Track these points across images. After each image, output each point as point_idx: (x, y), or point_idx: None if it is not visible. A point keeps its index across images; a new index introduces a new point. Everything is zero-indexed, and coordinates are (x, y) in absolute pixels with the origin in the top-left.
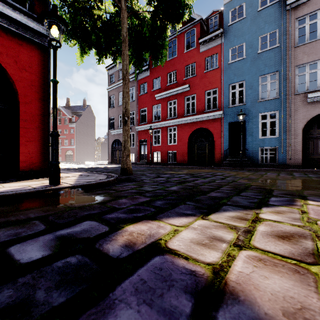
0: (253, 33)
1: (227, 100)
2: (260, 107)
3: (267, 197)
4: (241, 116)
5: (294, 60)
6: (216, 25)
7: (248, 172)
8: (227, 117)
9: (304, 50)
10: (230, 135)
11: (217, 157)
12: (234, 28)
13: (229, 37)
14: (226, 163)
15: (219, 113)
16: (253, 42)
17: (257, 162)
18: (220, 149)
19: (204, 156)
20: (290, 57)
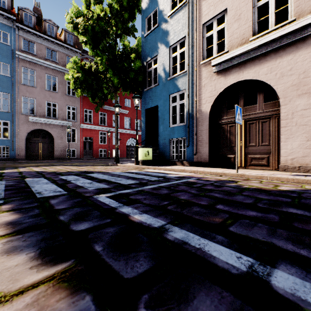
0: None
1: None
2: None
3: (17, 168)
4: None
5: (21, 92)
6: None
7: None
8: None
9: (27, 89)
10: None
11: None
12: None
13: None
14: None
15: None
16: None
17: None
18: None
19: None
20: (18, 89)
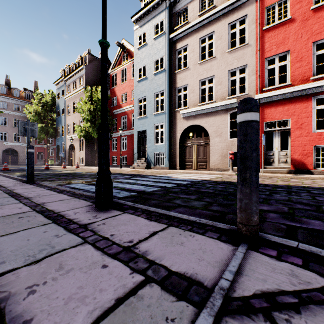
0: None
1: None
2: None
3: None
4: None
5: None
6: None
7: None
8: None
9: (3, 127)
10: None
11: None
12: None
13: None
14: None
15: None
16: None
17: None
18: None
19: None
20: None
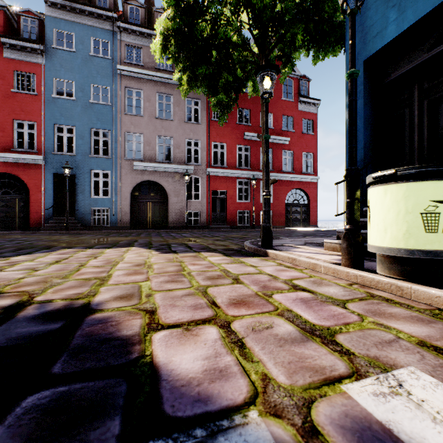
0: (85, 76)
1: (51, 143)
2: (92, 163)
3: (40, 250)
4: (67, 169)
5: (124, 125)
6: (34, 32)
7: (69, 235)
8: (52, 165)
9: (132, 120)
10: (56, 189)
11: (36, 218)
12: (61, 56)
13: (54, 62)
14: (49, 226)
15: (39, 158)
16: (85, 87)
17: (90, 224)
18: (40, 207)
19: (13, 216)
20: (120, 121)
